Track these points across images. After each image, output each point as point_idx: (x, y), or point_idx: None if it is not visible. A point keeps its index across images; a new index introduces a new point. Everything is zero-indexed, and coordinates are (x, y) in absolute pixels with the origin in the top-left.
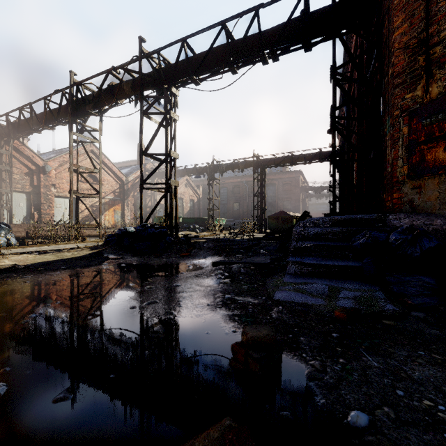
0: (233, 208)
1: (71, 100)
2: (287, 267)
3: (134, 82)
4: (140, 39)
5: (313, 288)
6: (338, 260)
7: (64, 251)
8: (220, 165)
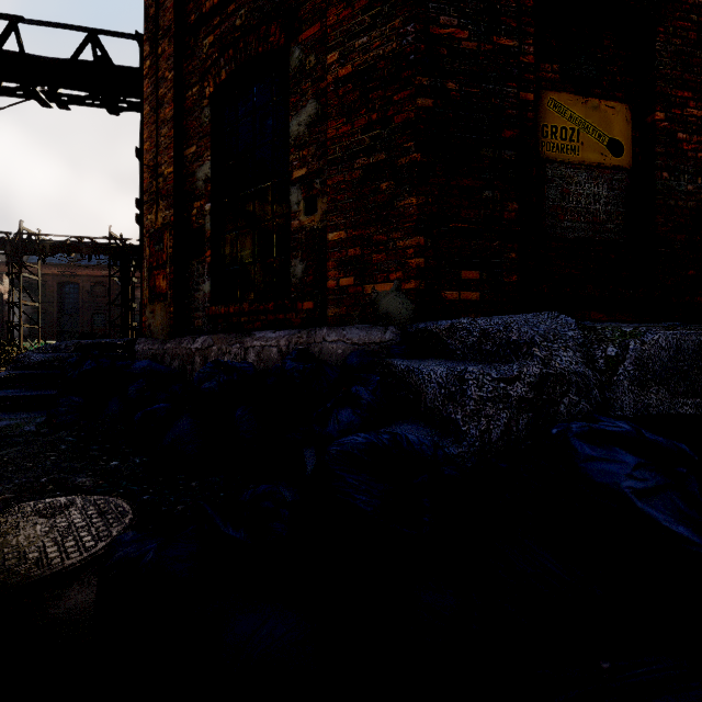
0: (93, 322)
1: None
2: None
3: None
4: None
5: None
6: (42, 391)
7: None
8: (39, 241)
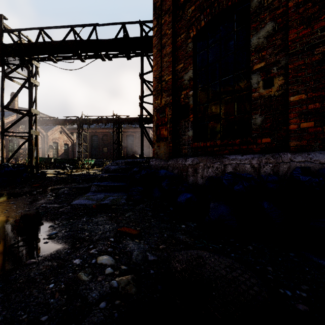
0: (103, 151)
1: None
2: (91, 188)
3: None
4: (1, 16)
5: (96, 197)
6: (118, 183)
7: None
8: (88, 119)
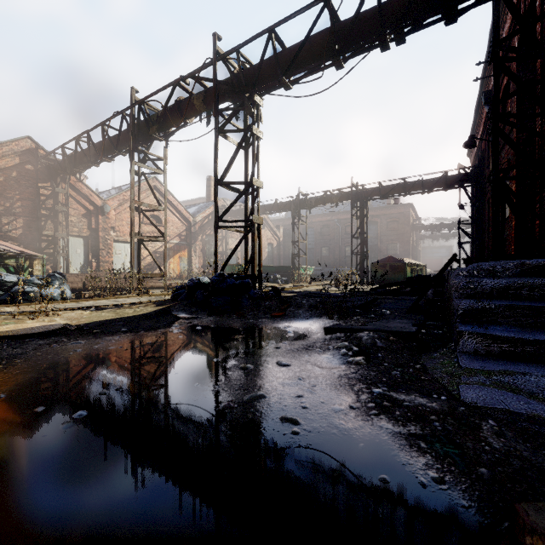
0: (322, 253)
1: (132, 123)
2: (459, 342)
3: (206, 94)
4: (215, 36)
5: (532, 384)
6: None
7: (124, 307)
8: (308, 199)
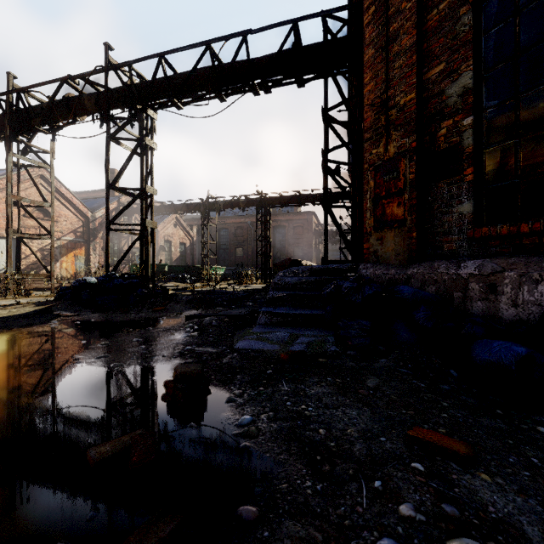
0: (236, 253)
1: (9, 111)
2: (258, 318)
3: (98, 97)
4: (106, 46)
5: (275, 336)
6: (307, 309)
7: None
8: (217, 202)
